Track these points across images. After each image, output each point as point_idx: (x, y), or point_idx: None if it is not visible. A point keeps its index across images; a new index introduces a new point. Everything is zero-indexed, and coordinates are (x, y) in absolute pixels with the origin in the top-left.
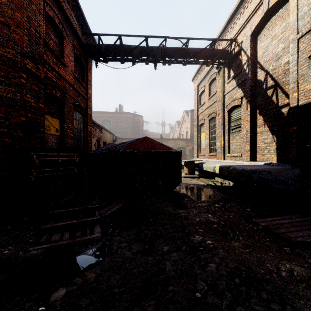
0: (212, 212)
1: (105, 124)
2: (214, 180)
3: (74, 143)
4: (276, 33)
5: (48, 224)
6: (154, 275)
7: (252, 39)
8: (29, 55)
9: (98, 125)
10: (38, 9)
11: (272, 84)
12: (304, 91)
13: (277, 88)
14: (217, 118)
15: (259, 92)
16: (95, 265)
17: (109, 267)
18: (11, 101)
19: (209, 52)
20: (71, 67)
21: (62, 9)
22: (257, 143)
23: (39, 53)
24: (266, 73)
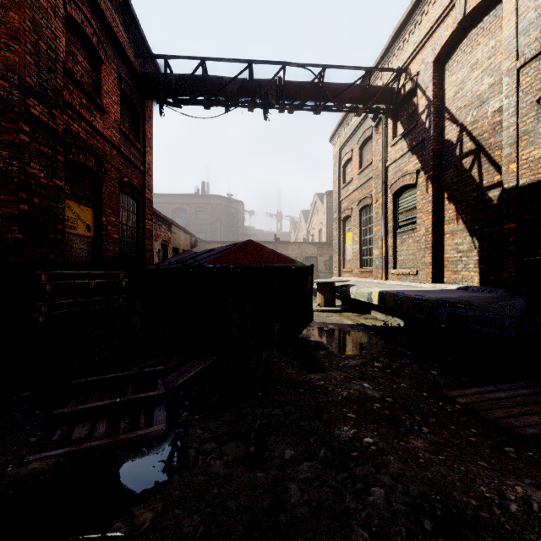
0: (370, 378)
1: (177, 216)
2: (369, 315)
3: (121, 250)
4: (479, 59)
5: (67, 406)
6: (267, 514)
7: (437, 69)
8: (35, 90)
9: (164, 217)
10: (53, 8)
11: (472, 148)
12: (530, 160)
13: (481, 155)
14: (374, 206)
15: (448, 162)
16: (154, 492)
17: (181, 498)
18: (2, 175)
19: (360, 90)
20: (115, 115)
21: (98, 10)
22: (444, 251)
23: (54, 88)
24: (460, 129)
